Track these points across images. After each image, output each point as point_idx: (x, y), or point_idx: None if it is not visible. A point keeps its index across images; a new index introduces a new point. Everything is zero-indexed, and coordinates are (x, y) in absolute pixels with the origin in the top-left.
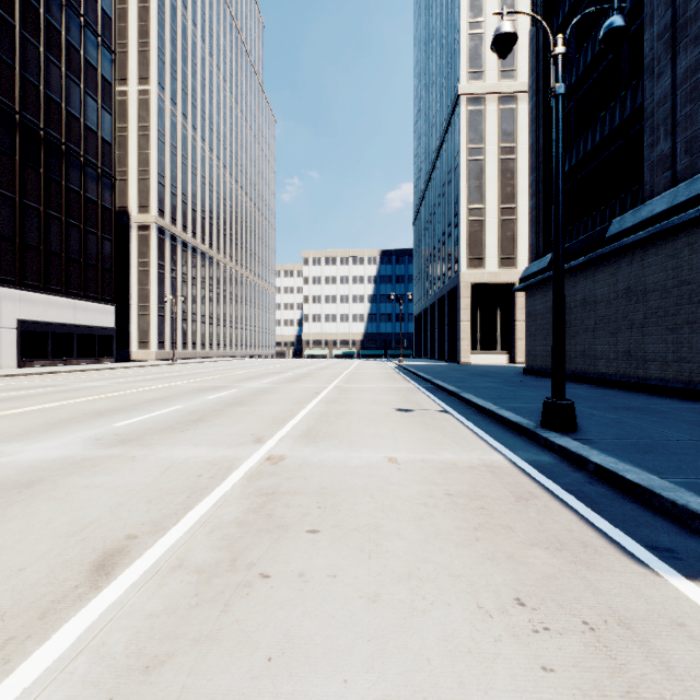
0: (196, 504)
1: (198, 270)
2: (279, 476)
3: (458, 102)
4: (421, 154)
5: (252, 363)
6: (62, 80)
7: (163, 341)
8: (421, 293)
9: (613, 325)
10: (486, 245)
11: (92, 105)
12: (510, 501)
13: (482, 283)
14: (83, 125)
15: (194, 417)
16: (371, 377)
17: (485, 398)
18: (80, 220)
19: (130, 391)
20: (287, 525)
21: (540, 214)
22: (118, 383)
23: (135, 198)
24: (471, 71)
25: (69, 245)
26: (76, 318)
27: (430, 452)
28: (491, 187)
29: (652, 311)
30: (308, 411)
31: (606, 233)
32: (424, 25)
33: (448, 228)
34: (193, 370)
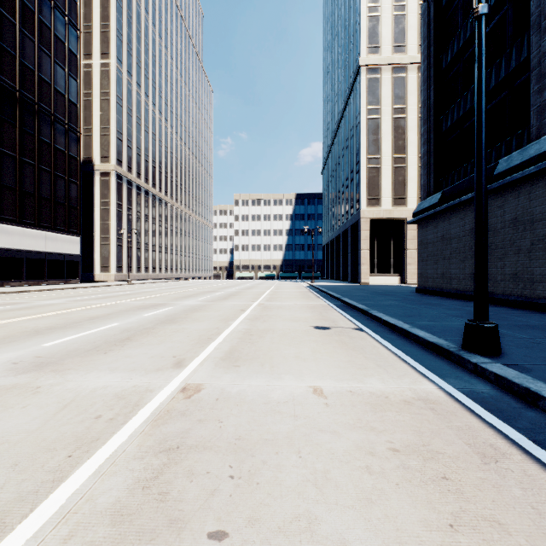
0: (72, 471)
1: (150, 209)
2: (190, 417)
3: (359, 71)
4: (328, 117)
5: (192, 283)
6: (35, 51)
7: (121, 266)
8: (328, 227)
9: (500, 251)
10: (382, 188)
11: (61, 73)
12: (475, 463)
13: (379, 219)
14: (53, 88)
15: (124, 335)
16: (289, 296)
17: (393, 316)
18: (50, 166)
19: (79, 308)
20: (182, 519)
21: (431, 159)
22: (73, 301)
23: (98, 150)
24: (370, 46)
25: (41, 187)
26: (46, 247)
27: (356, 379)
28: (386, 141)
29: (539, 238)
30: (233, 329)
31: (493, 171)
32: (331, 13)
33: (351, 174)
34: (142, 289)
